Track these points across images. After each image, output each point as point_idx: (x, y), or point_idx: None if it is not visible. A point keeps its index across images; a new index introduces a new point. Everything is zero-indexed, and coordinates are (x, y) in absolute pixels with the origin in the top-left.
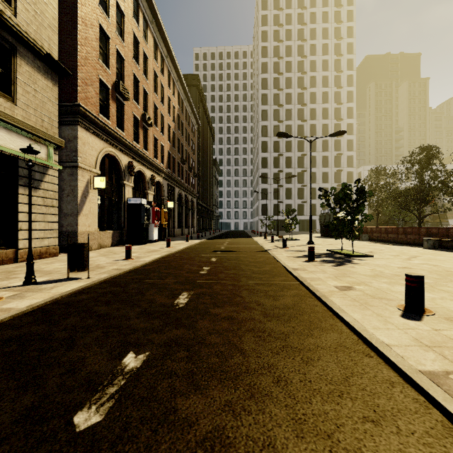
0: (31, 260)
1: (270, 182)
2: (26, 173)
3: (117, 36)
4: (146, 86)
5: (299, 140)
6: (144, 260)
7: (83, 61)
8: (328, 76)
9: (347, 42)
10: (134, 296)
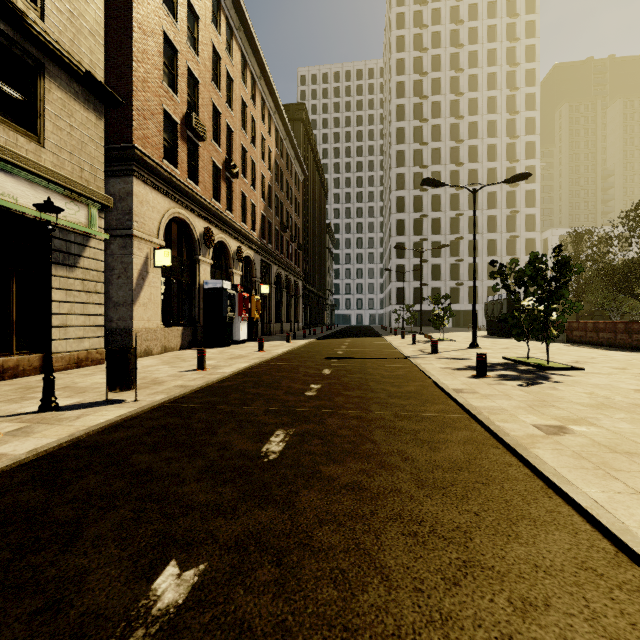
0: (50, 374)
1: (409, 255)
2: (58, 244)
3: (189, 49)
4: (231, 120)
5: (452, 193)
6: (222, 372)
7: (140, 85)
8: (496, 97)
9: (526, 44)
10: (199, 435)
